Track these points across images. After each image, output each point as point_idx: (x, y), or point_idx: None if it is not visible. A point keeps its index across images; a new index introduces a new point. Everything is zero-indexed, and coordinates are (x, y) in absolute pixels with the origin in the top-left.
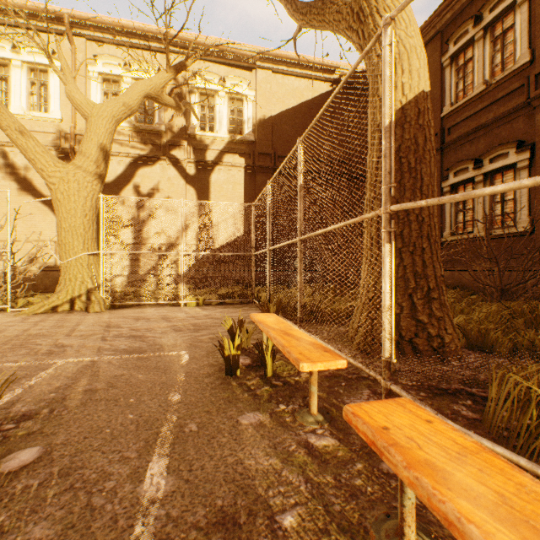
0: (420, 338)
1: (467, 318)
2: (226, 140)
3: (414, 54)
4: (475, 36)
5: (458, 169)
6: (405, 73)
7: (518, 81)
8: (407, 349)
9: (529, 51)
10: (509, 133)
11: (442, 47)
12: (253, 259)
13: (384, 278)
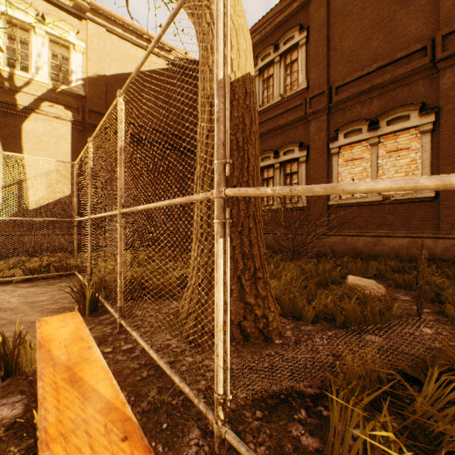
0: (248, 321)
1: (280, 284)
2: (47, 86)
3: (242, 34)
4: (275, 59)
5: (264, 156)
6: (234, 50)
7: (300, 100)
8: (237, 333)
9: (306, 81)
10: (295, 136)
11: (254, 61)
12: (75, 225)
13: (217, 285)
